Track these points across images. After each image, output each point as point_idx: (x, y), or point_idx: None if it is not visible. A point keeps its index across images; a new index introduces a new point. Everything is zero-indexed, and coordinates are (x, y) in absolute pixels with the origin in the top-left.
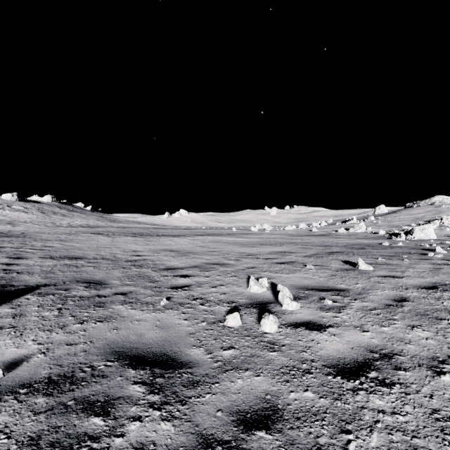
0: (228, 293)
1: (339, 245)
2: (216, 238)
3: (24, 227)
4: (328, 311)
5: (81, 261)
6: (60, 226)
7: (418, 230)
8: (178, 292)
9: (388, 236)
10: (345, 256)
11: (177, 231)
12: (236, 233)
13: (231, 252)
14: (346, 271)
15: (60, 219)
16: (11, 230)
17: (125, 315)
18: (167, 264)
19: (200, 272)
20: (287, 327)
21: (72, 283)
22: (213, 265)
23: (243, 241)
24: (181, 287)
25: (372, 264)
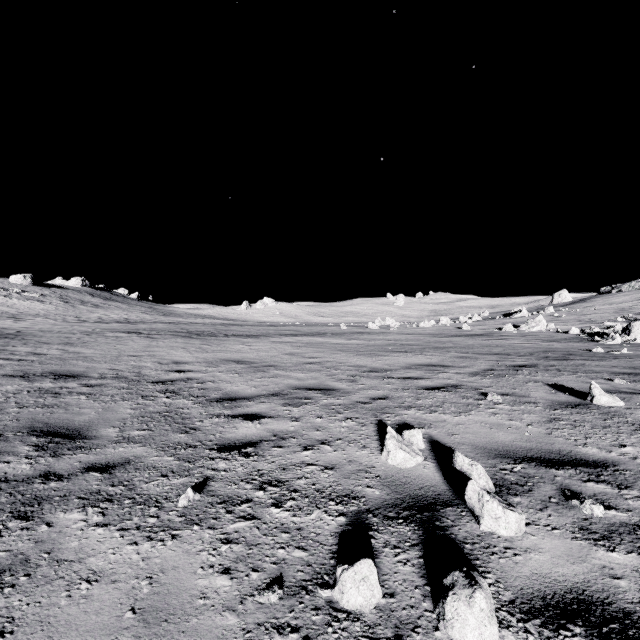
0: (338, 467)
1: (520, 352)
2: (316, 340)
3: (30, 323)
4: (611, 547)
5: (73, 382)
6: (84, 322)
7: (638, 327)
8: (231, 460)
9: (587, 337)
10: (546, 374)
11: (257, 329)
12: (346, 332)
13: (341, 364)
14: (573, 408)
15: (90, 311)
16: (5, 328)
17: (67, 553)
18: (226, 389)
19: (284, 408)
20: (526, 622)
21: (16, 435)
22: (308, 391)
23: (359, 345)
24: (240, 448)
25: (611, 391)
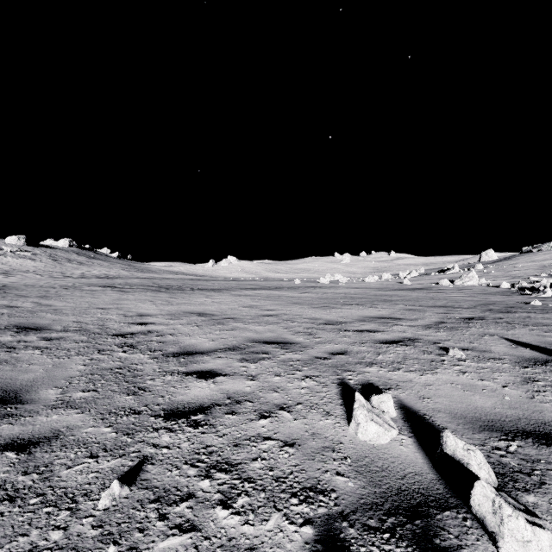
0: (300, 443)
1: (463, 304)
2: (273, 294)
3: (19, 278)
4: None
5: (33, 335)
6: (68, 277)
7: None
8: (177, 432)
9: (518, 291)
10: (498, 327)
11: (220, 284)
12: (301, 286)
13: (297, 316)
14: (543, 365)
15: (75, 268)
16: None
17: None
18: (184, 343)
19: (240, 364)
20: None
21: None
22: (266, 345)
23: (313, 298)
24: (189, 414)
25: None
